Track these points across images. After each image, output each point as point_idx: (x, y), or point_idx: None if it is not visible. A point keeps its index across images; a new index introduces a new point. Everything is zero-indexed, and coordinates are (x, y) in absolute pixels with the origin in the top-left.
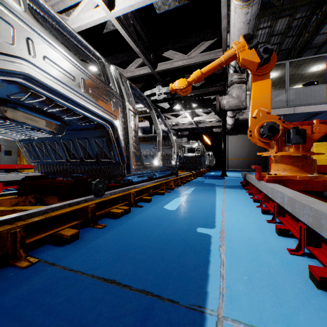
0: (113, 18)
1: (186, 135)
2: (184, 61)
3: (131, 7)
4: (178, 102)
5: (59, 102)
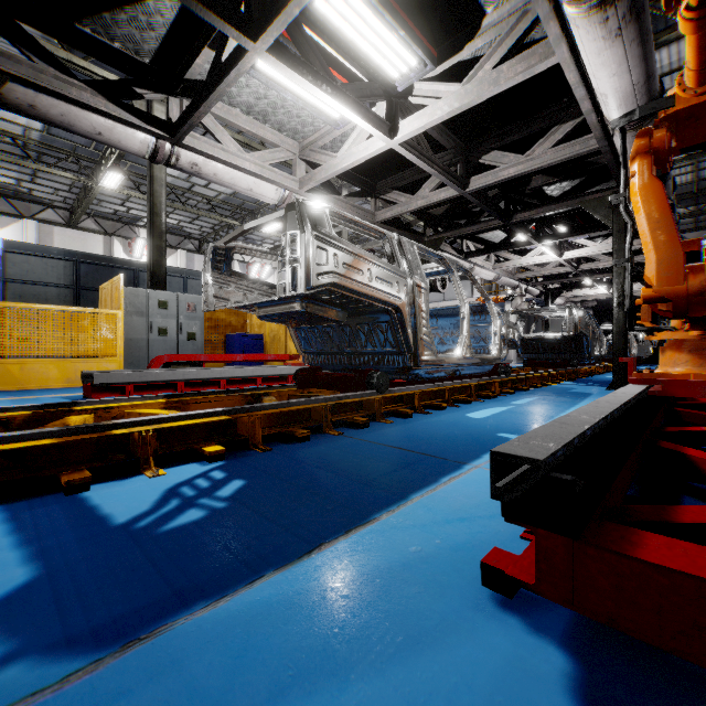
0: (560, 260)
1: (592, 307)
2: (609, 262)
3: (577, 256)
4: (593, 282)
5: (578, 334)
